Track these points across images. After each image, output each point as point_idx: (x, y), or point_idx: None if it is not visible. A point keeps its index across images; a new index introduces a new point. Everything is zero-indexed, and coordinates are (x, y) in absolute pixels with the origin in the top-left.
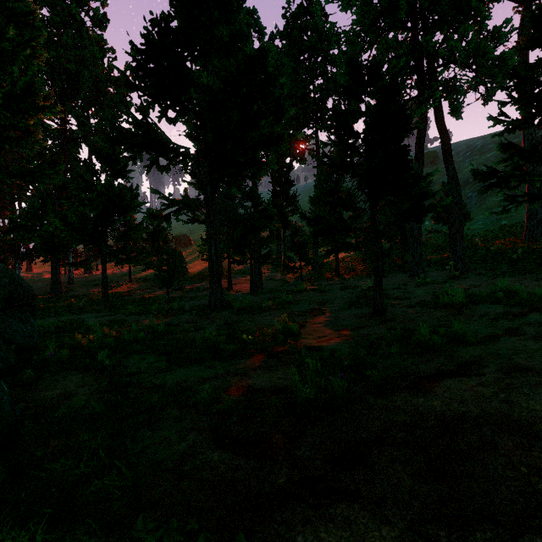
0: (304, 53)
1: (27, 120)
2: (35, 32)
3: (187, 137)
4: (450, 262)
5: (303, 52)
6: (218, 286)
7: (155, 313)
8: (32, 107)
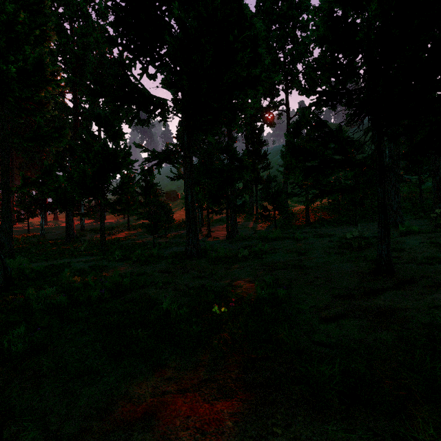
0: (275, 23)
1: (39, 93)
2: (46, 19)
3: (162, 84)
4: (435, 209)
5: (274, 22)
6: (194, 234)
7: (134, 260)
8: (41, 81)
